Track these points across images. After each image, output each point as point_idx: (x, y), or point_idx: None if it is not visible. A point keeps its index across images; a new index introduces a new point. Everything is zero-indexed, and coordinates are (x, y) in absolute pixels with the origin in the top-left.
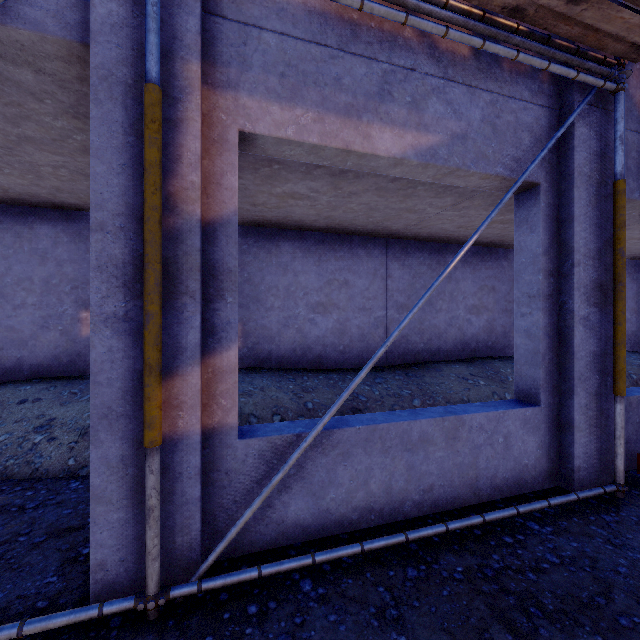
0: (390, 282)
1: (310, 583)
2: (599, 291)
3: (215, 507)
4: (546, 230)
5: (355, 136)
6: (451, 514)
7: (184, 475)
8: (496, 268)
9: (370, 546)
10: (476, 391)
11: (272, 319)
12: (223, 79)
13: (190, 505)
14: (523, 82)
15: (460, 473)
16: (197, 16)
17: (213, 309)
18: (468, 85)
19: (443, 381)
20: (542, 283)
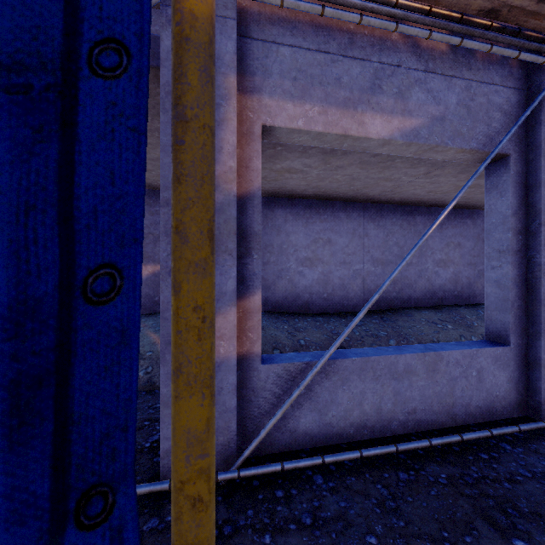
0: (367, 240)
1: (321, 478)
2: None
3: (244, 416)
4: (515, 194)
5: (352, 123)
6: (431, 433)
7: (224, 389)
8: (461, 227)
9: (367, 453)
10: (445, 334)
11: (268, 271)
12: (250, 86)
13: (229, 412)
14: (494, 69)
15: (439, 400)
16: (234, 40)
17: (243, 263)
18: (446, 75)
19: (414, 325)
20: (511, 240)
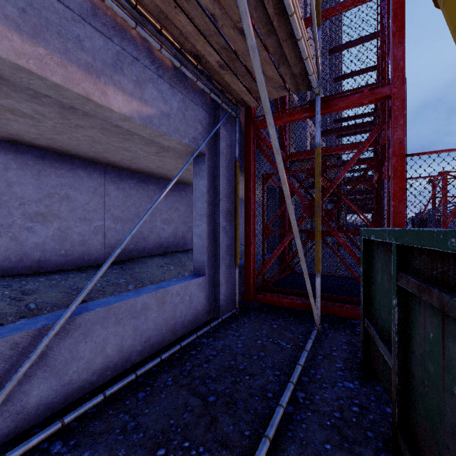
0: (108, 199)
1: (60, 443)
2: (229, 214)
3: None
4: (208, 180)
5: (95, 90)
6: (161, 351)
7: None
8: (179, 196)
9: (111, 392)
10: (169, 273)
11: None
12: None
13: None
14: (198, 95)
15: (166, 324)
16: None
17: None
18: (171, 85)
19: (148, 270)
20: (207, 208)
